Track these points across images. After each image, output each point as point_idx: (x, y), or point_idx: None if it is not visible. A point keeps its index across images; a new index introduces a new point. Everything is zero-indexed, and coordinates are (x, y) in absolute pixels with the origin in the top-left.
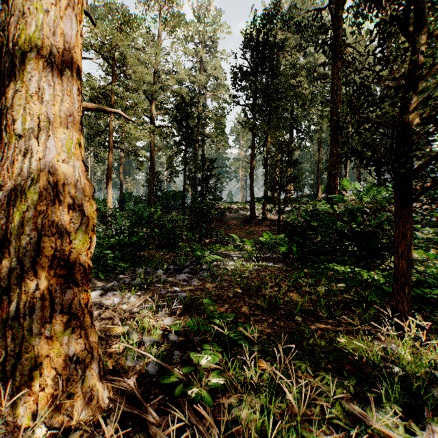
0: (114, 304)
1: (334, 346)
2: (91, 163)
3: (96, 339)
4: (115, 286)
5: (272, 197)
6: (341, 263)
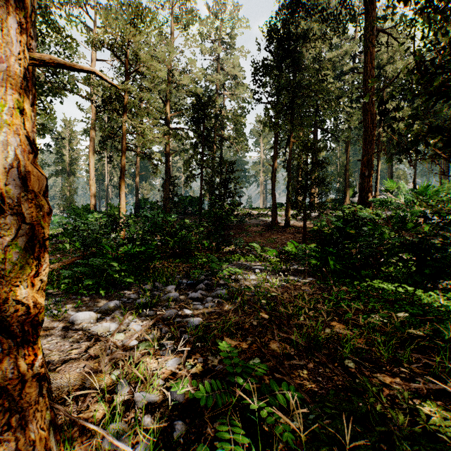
0: (109, 332)
1: (417, 421)
2: (107, 169)
3: (45, 420)
4: (115, 306)
5: (296, 201)
6: (387, 280)
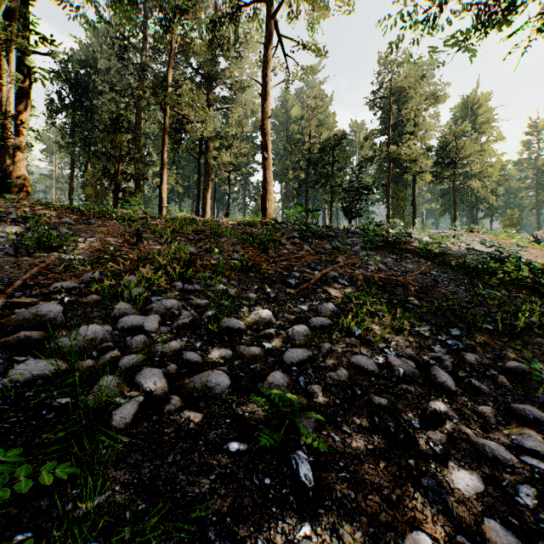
0: None
1: None
2: None
3: None
4: None
5: None
6: None
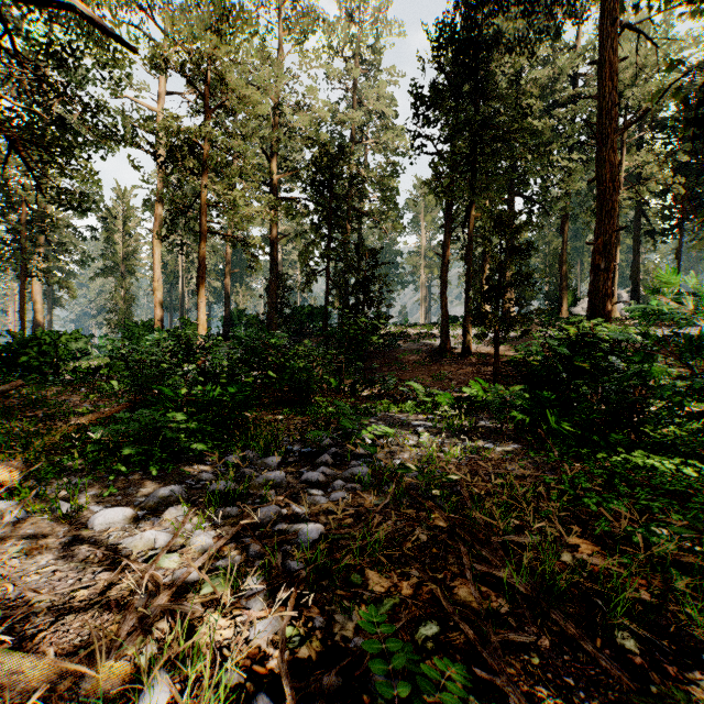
0: (154, 550)
1: None
2: (183, 265)
3: None
4: (172, 496)
5: (482, 313)
6: (656, 450)
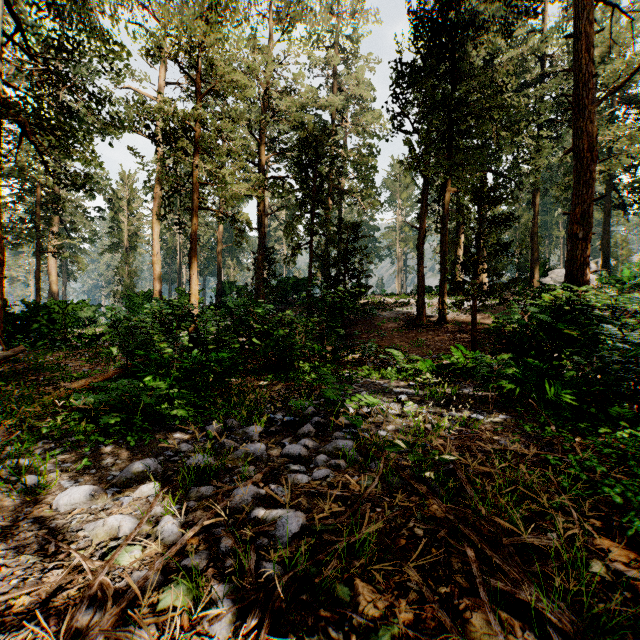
0: (116, 540)
1: None
2: (180, 241)
3: None
4: (146, 471)
5: (460, 282)
6: None
